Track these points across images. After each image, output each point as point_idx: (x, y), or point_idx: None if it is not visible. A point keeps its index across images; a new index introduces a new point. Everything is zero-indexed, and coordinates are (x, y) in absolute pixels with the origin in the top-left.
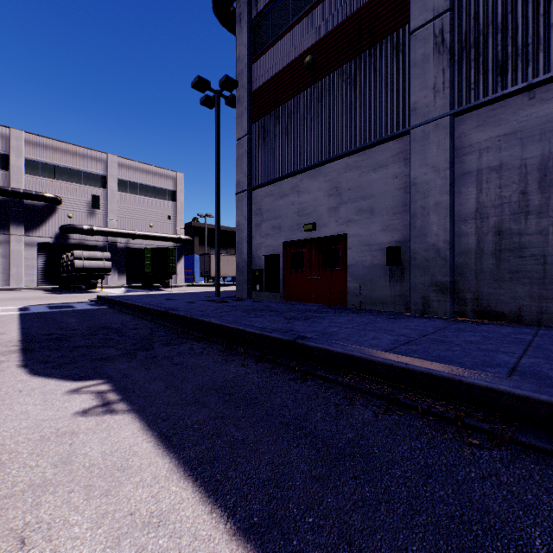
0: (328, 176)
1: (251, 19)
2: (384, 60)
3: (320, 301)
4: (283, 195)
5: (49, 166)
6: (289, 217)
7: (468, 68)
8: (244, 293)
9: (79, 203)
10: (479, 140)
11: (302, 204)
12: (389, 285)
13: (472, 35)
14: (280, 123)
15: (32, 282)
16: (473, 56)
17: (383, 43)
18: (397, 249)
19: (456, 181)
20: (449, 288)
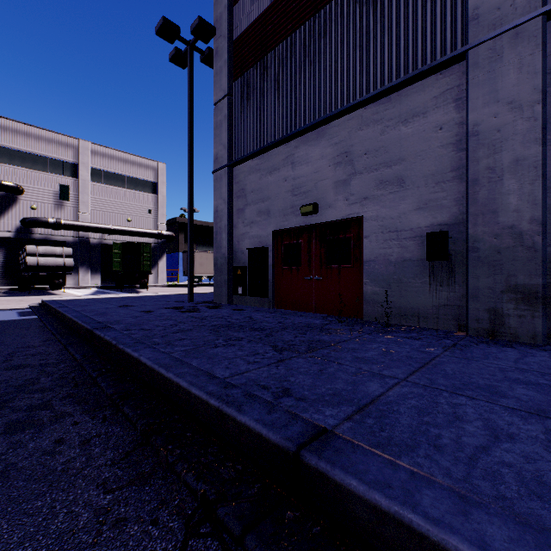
0: (335, 138)
1: None
2: None
3: (322, 310)
4: (273, 169)
5: (9, 150)
6: (281, 197)
7: None
8: (224, 297)
9: (44, 193)
10: None
11: (298, 179)
12: (429, 290)
13: None
14: (268, 76)
15: None
16: None
17: None
18: (445, 235)
19: (550, 124)
20: (542, 295)
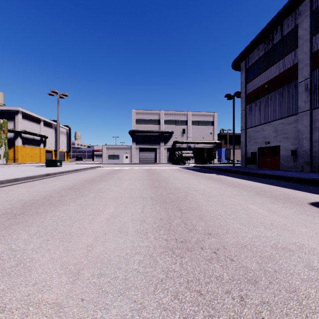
0: (273, 126)
1: (246, 68)
2: (291, 89)
3: (271, 168)
4: (258, 131)
5: (170, 120)
6: (260, 139)
7: (316, 95)
8: (243, 165)
9: (178, 132)
10: (318, 118)
11: (264, 135)
12: (292, 162)
13: (317, 85)
14: (256, 106)
15: (165, 161)
16: (317, 92)
17: (291, 84)
18: (294, 151)
19: (312, 130)
20: (309, 163)
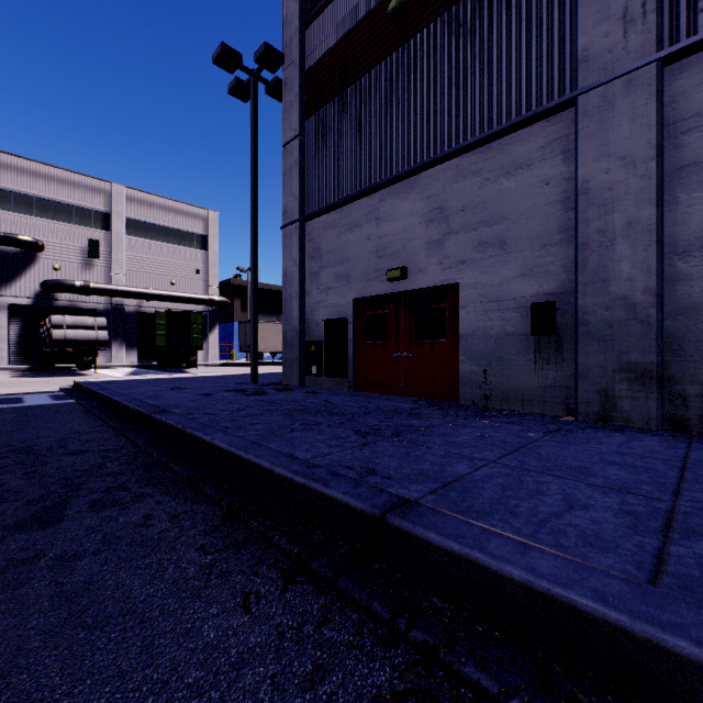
0: (427, 191)
1: None
2: None
3: (412, 393)
4: (354, 226)
5: (26, 197)
6: (363, 259)
7: None
8: (294, 378)
9: (69, 250)
10: None
11: (384, 238)
12: (534, 369)
13: None
14: (348, 114)
15: (0, 361)
16: None
17: None
18: (552, 306)
19: (667, 182)
20: (656, 375)
